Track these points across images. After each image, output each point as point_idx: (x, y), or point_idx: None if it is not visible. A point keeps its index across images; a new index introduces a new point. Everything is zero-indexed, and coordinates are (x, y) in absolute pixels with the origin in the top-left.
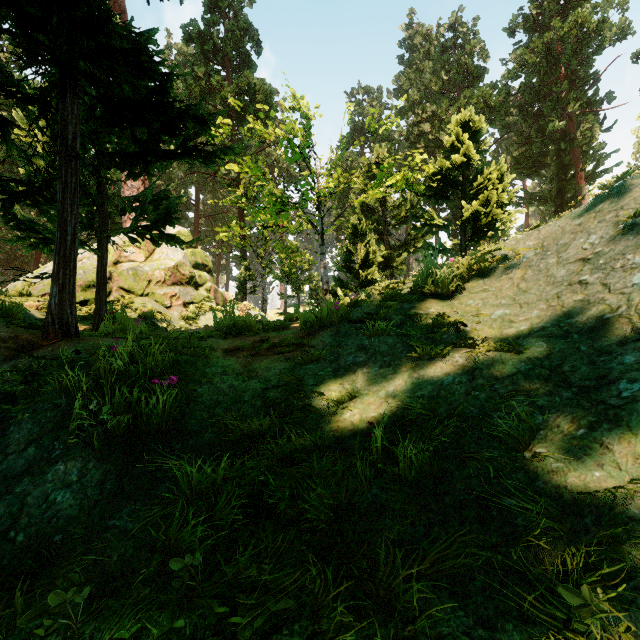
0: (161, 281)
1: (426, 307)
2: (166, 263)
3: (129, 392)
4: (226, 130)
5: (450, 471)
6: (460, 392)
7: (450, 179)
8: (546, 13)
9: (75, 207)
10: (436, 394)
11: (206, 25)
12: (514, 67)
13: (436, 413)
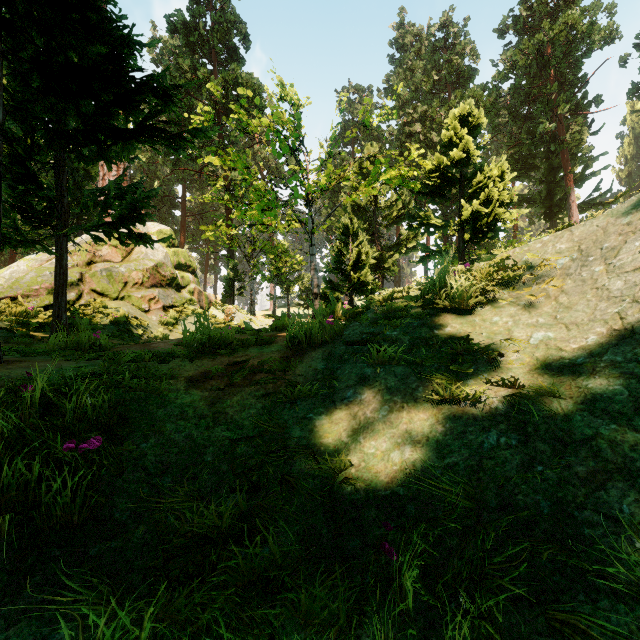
0: (138, 283)
1: (440, 324)
2: (144, 263)
3: (30, 460)
4: (207, 119)
5: (529, 636)
6: (512, 464)
7: (448, 177)
8: (536, 15)
9: None
10: (476, 464)
11: (192, 16)
12: (504, 68)
13: (482, 501)
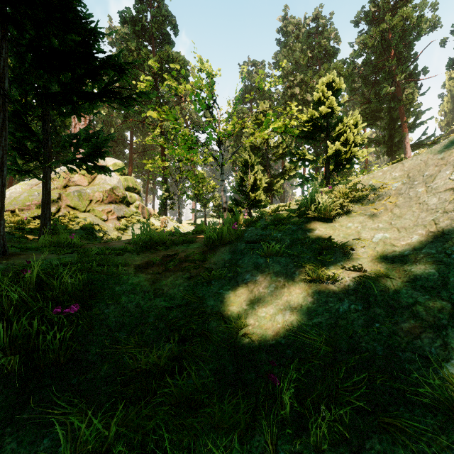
0: (100, 200)
1: (311, 228)
2: (104, 187)
3: (30, 320)
4: (148, 85)
5: (367, 434)
6: (359, 322)
7: (318, 125)
8: (381, 10)
9: (3, 139)
10: (334, 323)
11: (137, 12)
12: (358, 48)
13: (337, 347)
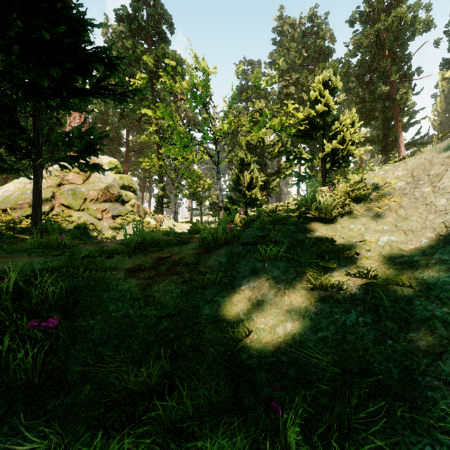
0: (94, 199)
1: (311, 230)
2: (99, 185)
3: (4, 335)
4: (143, 82)
5: None
6: (369, 338)
7: (314, 124)
8: (375, 11)
9: None
10: (341, 338)
11: (133, 10)
12: (353, 48)
13: (346, 367)
